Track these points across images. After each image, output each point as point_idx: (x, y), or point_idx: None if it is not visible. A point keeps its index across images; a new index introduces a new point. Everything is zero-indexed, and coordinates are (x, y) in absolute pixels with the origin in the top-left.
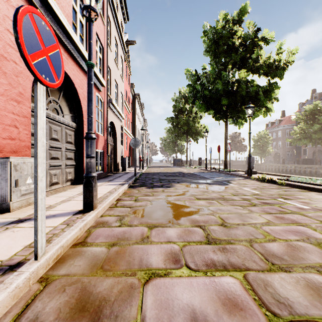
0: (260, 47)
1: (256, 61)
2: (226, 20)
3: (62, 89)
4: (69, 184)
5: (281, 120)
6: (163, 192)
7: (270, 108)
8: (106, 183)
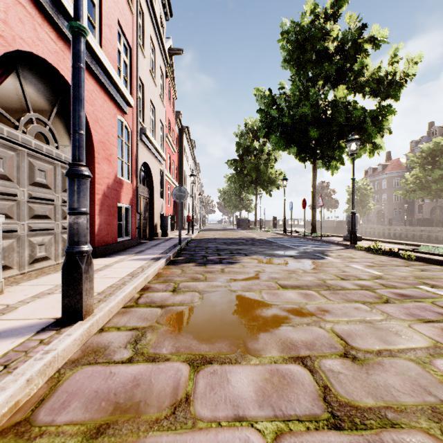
0: (366, 52)
1: (359, 75)
2: (314, 15)
3: (55, 102)
4: None
5: (386, 165)
6: (223, 273)
7: (380, 144)
8: (131, 257)
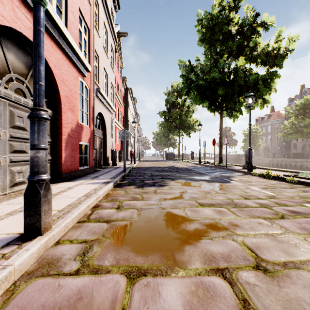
0: (259, 33)
1: (253, 50)
2: (221, 7)
3: (31, 67)
4: None
5: (271, 115)
6: (156, 193)
7: (268, 99)
8: (88, 182)
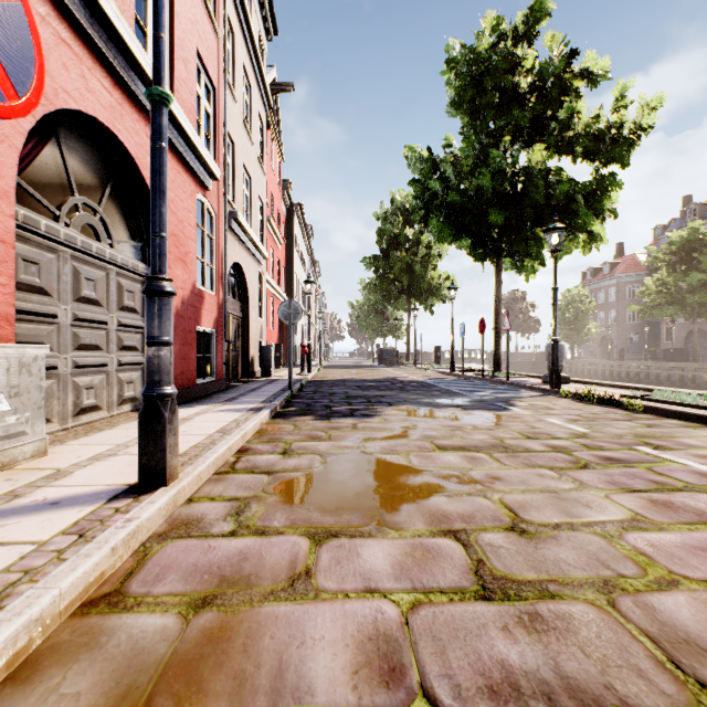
0: (577, 92)
1: (567, 127)
2: (498, 33)
3: (108, 179)
4: (128, 409)
5: (616, 264)
6: (355, 429)
7: (599, 234)
8: (218, 408)
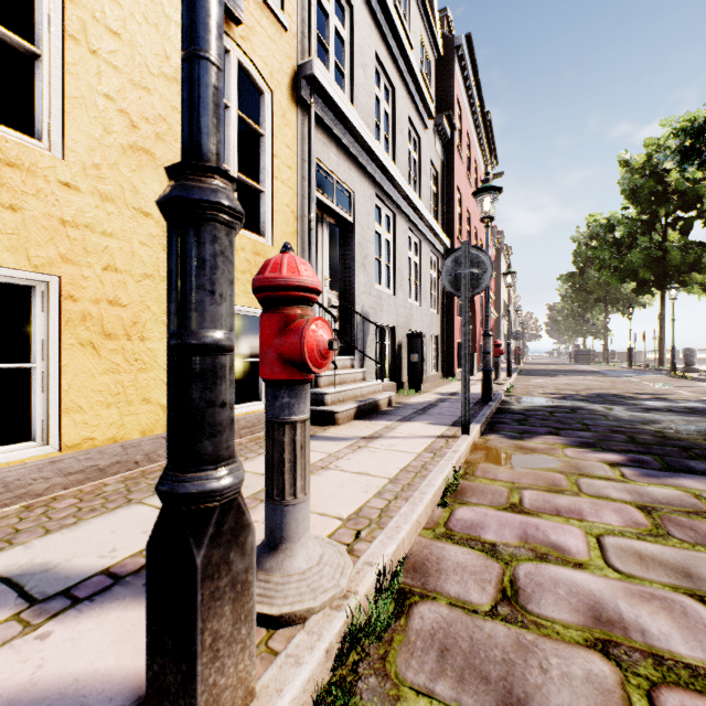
0: None
1: None
2: (656, 147)
3: None
4: None
5: None
6: (548, 378)
7: None
8: None
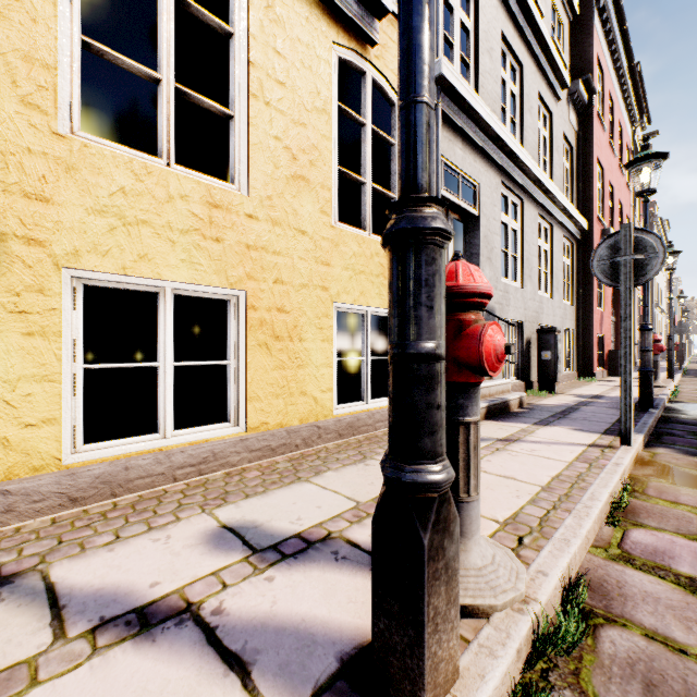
0: None
1: None
2: None
3: None
4: None
5: None
6: None
7: None
8: None
